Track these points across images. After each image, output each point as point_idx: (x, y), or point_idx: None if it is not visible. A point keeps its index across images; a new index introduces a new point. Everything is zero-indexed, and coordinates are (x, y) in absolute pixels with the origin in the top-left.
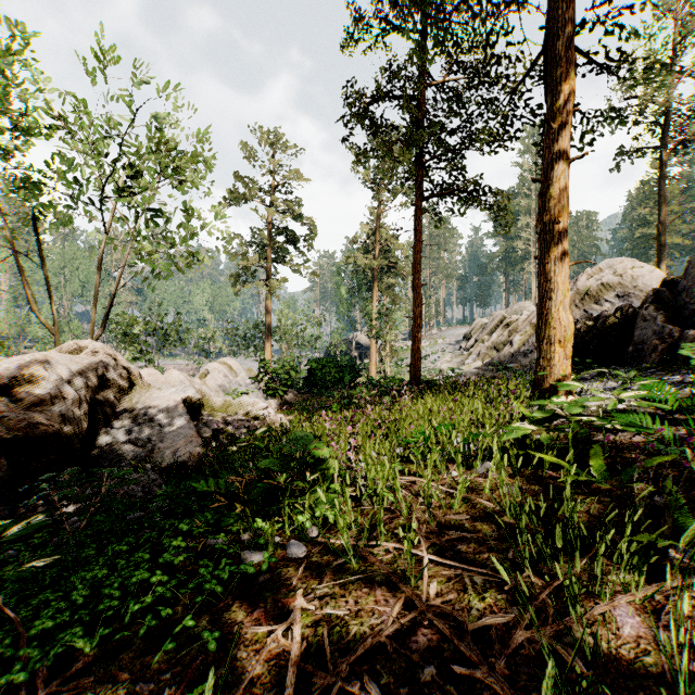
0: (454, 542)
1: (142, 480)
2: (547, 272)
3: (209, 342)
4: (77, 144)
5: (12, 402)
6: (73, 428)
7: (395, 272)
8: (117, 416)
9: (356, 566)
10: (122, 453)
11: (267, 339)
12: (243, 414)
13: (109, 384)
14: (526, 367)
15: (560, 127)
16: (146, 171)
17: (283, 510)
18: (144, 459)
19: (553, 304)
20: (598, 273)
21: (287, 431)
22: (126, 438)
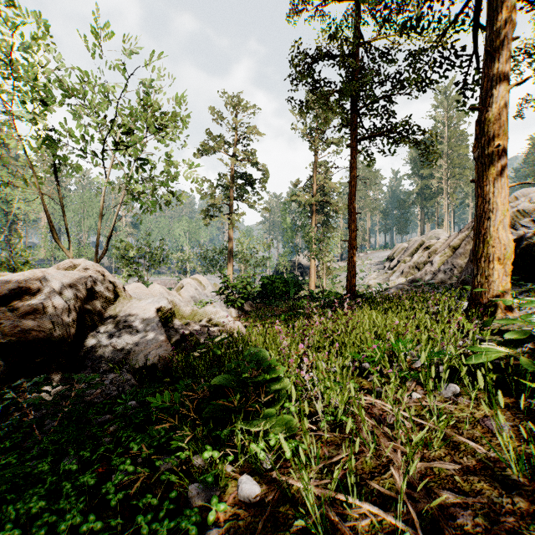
0: (450, 508)
1: (118, 380)
2: (485, 193)
3: (185, 263)
4: (83, 109)
5: (9, 311)
6: (62, 333)
7: (330, 206)
8: (103, 322)
9: (323, 534)
10: (103, 355)
11: (229, 260)
12: (207, 321)
13: (97, 296)
14: (446, 283)
15: (499, 56)
16: (134, 127)
17: (236, 435)
18: (122, 361)
19: (491, 224)
20: (513, 201)
21: (243, 338)
22: (108, 341)
